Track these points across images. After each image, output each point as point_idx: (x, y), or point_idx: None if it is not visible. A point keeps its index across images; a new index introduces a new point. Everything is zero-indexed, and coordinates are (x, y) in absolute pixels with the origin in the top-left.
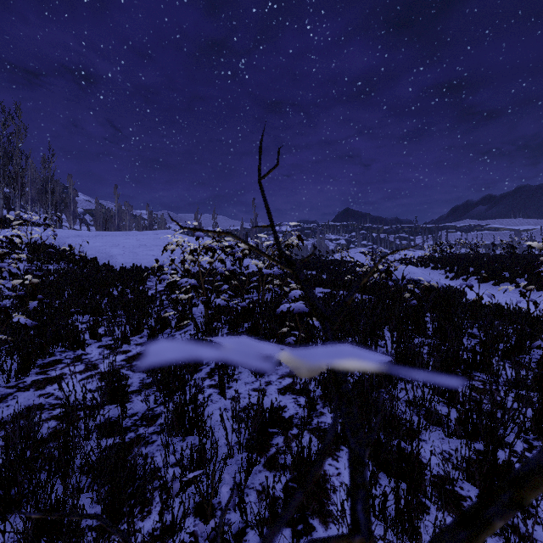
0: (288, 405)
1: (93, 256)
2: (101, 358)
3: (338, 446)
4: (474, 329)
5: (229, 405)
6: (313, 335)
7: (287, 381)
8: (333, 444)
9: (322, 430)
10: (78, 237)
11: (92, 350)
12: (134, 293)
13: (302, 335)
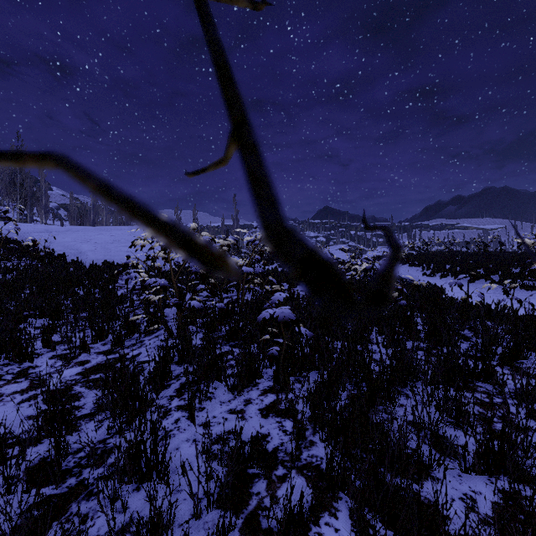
0: (271, 432)
1: (61, 252)
2: (52, 372)
3: (336, 495)
4: (465, 330)
5: (200, 435)
6: (299, 342)
7: (269, 398)
8: (329, 489)
9: (314, 468)
10: (46, 231)
11: (42, 362)
12: (102, 292)
13: (287, 344)
